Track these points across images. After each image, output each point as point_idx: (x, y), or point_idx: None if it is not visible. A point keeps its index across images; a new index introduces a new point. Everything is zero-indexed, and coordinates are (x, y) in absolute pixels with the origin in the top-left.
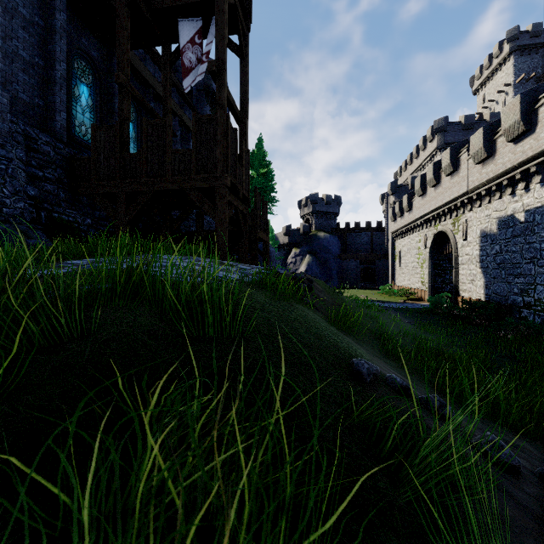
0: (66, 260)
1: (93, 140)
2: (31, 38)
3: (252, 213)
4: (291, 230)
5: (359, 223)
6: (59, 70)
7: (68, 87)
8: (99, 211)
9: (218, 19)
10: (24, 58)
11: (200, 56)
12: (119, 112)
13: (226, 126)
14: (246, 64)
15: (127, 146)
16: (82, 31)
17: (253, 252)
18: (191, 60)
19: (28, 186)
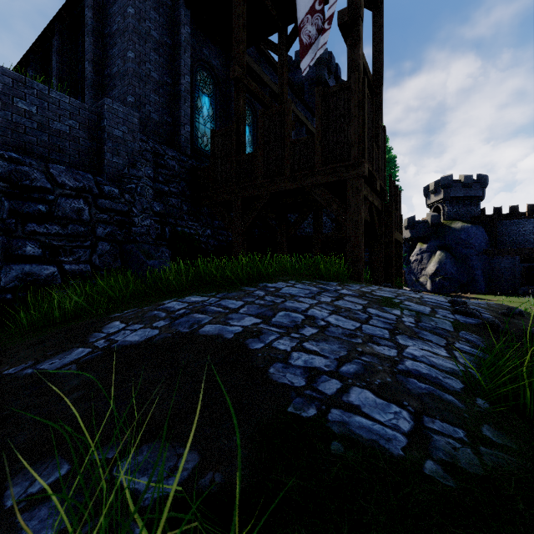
0: (167, 298)
1: (211, 147)
2: (161, 59)
3: (386, 209)
4: (415, 222)
5: (517, 207)
6: (184, 84)
7: (191, 100)
8: (218, 220)
9: None
10: (155, 79)
11: (320, 25)
12: (235, 111)
13: (361, 94)
14: (381, 13)
15: (243, 147)
16: (204, 42)
17: (387, 259)
18: (310, 34)
19: (154, 202)
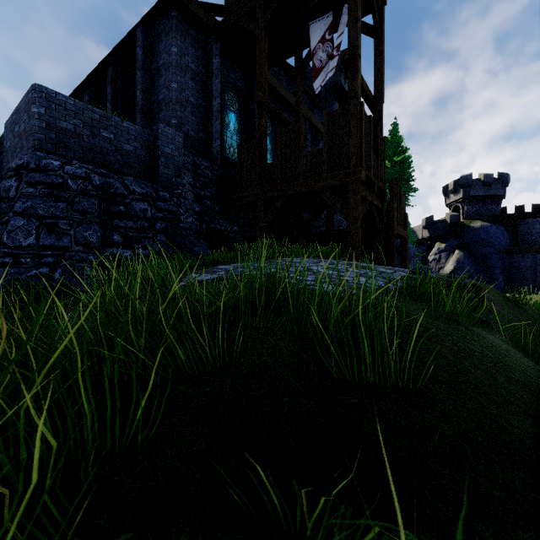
0: (218, 265)
1: (239, 158)
2: (197, 86)
3: (388, 207)
4: (434, 222)
5: None
6: (215, 105)
7: (221, 118)
8: (243, 219)
9: (351, 3)
10: (192, 103)
11: (330, 52)
12: (258, 128)
13: (359, 115)
14: (382, 42)
15: (265, 158)
16: (231, 67)
17: (389, 251)
18: (322, 59)
19: (194, 204)
